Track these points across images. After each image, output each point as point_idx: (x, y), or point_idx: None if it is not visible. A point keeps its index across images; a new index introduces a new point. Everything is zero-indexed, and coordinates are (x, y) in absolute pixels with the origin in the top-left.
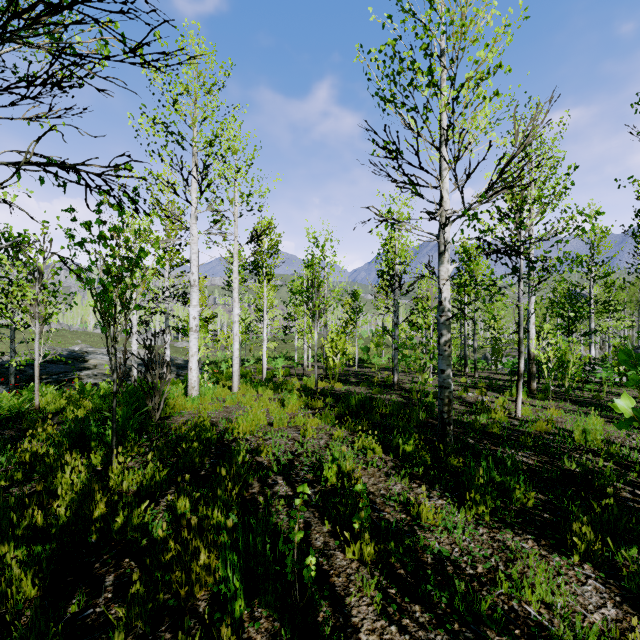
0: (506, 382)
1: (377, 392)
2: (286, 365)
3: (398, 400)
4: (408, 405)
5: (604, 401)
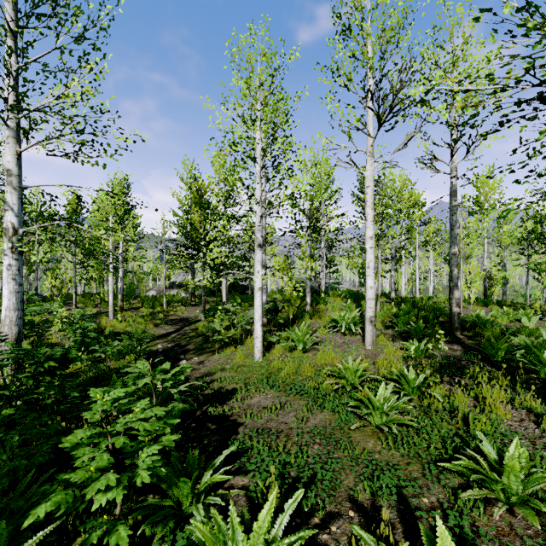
0: None
1: None
2: None
3: None
4: None
5: None
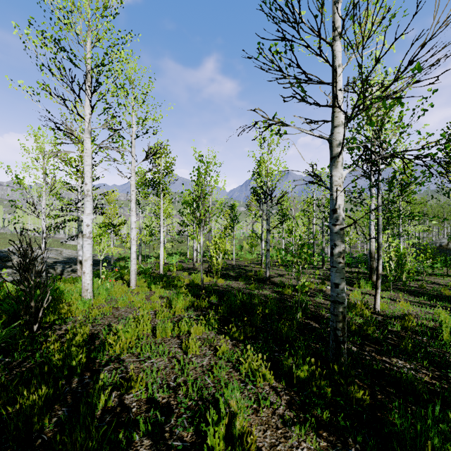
0: (348, 274)
1: (254, 288)
2: (180, 260)
3: (272, 296)
4: (282, 301)
5: (429, 290)
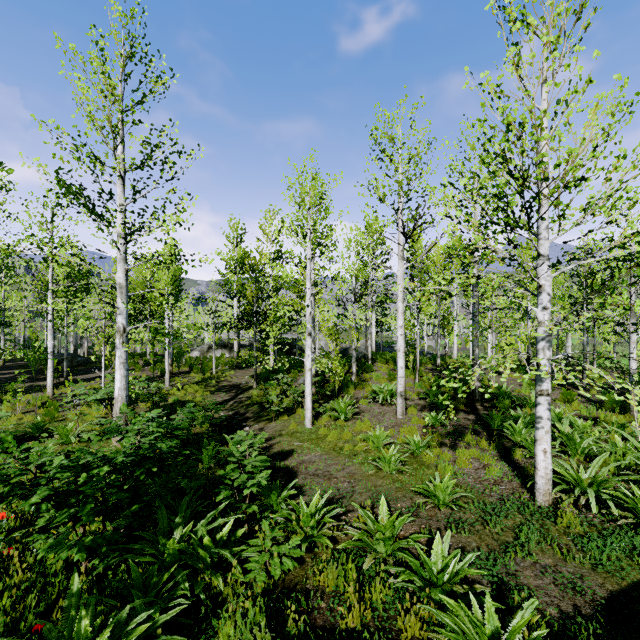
0: None
1: None
2: None
3: None
4: None
5: None
